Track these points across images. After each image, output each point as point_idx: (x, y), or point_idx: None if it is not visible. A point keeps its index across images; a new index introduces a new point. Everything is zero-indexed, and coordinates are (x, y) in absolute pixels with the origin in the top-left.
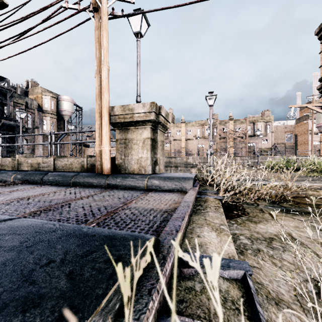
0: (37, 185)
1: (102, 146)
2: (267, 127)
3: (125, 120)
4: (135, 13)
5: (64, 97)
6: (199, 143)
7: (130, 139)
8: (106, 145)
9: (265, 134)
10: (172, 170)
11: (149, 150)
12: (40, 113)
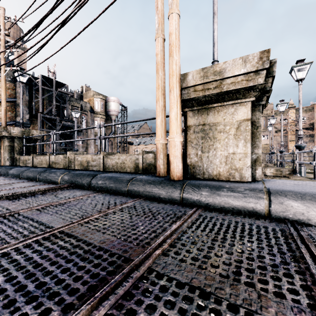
0: (84, 193)
1: (170, 135)
2: None
3: (205, 93)
4: None
5: (111, 98)
6: None
7: (212, 123)
8: (176, 134)
9: None
10: None
11: (250, 140)
12: (92, 114)
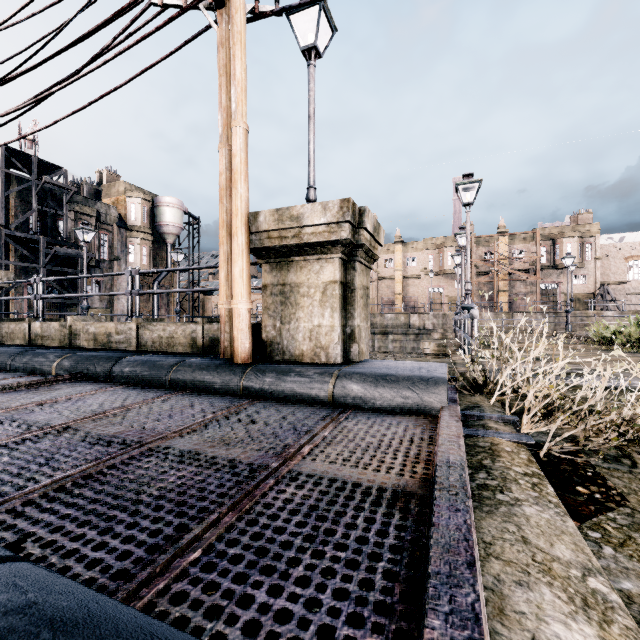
0: (99, 386)
1: (232, 300)
2: (585, 248)
3: (282, 242)
4: (305, 2)
5: (165, 199)
6: (433, 285)
7: (294, 284)
8: (241, 298)
9: (580, 264)
10: (377, 340)
11: (337, 309)
12: (122, 231)
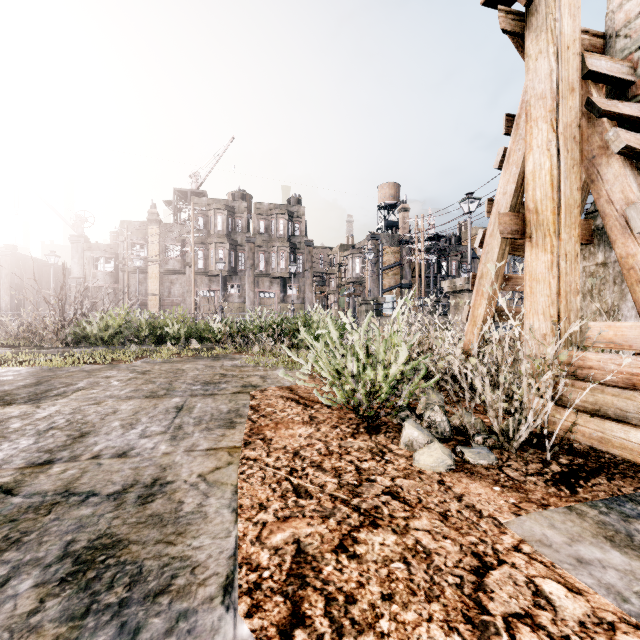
0: None
1: None
2: None
3: None
4: None
5: None
6: None
7: None
8: None
9: None
10: None
11: None
12: (474, 260)
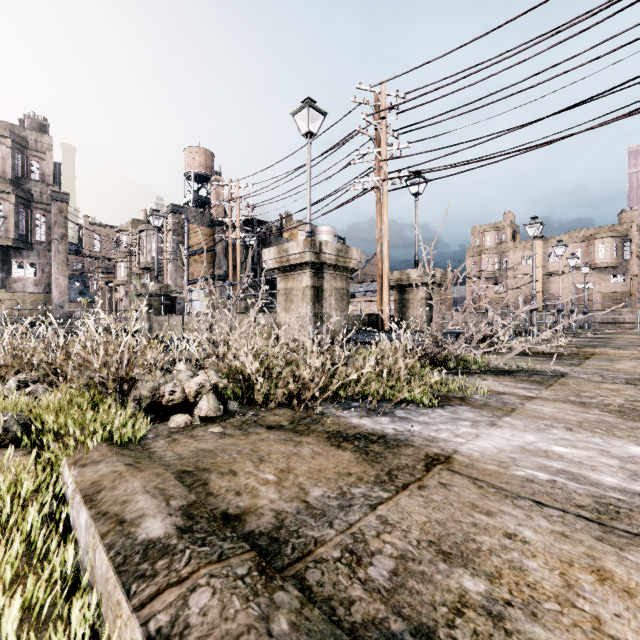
0: None
1: (383, 306)
2: None
3: (402, 283)
4: (412, 185)
5: (322, 228)
6: (581, 280)
7: (407, 299)
8: (386, 305)
9: None
10: None
11: (424, 309)
12: None
